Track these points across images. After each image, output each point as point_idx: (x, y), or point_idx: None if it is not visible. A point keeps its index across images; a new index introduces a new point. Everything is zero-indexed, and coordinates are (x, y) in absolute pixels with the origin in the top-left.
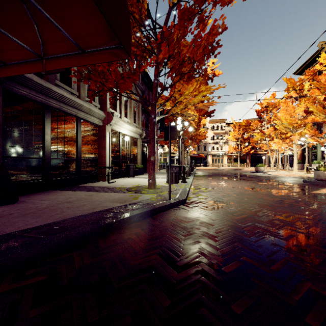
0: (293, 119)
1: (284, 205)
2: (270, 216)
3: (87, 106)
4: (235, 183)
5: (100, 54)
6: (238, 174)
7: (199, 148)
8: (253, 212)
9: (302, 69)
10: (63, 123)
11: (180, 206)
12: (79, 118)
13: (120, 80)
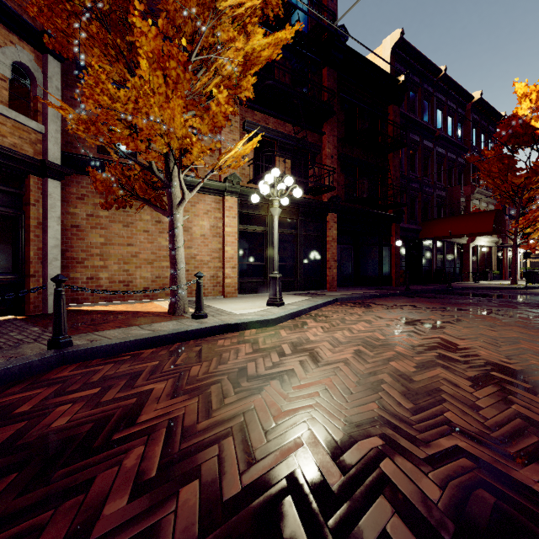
0: None
1: None
2: None
3: None
4: None
5: (492, 232)
6: None
7: None
8: None
9: None
10: (449, 248)
11: (532, 289)
12: (455, 243)
13: None
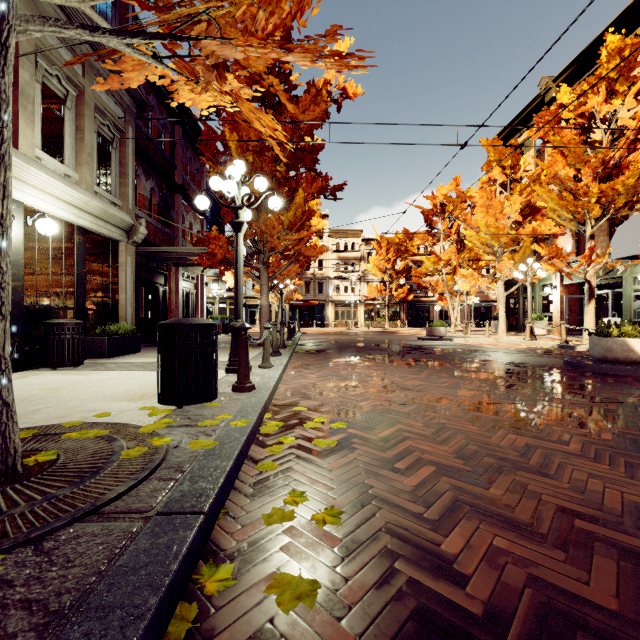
0: (501, 226)
1: None
2: None
3: None
4: (412, 379)
5: None
6: (398, 346)
7: (309, 288)
8: None
9: (506, 133)
10: None
11: None
12: None
13: None
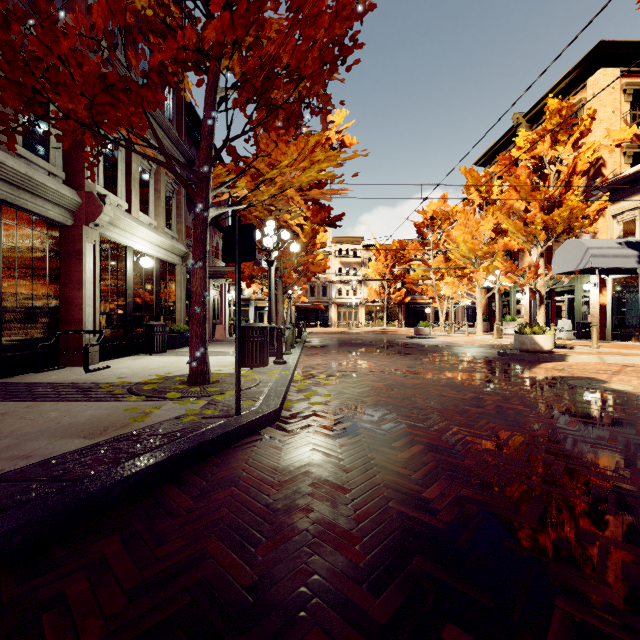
0: (477, 242)
1: (488, 410)
2: (471, 444)
3: (18, 168)
4: (383, 361)
5: None
6: (387, 343)
7: (313, 291)
8: (434, 433)
9: (488, 156)
10: None
11: (263, 429)
12: None
13: (102, 95)
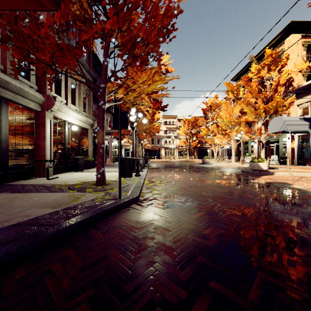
0: (232, 118)
1: (235, 197)
2: (226, 211)
3: (16, 85)
4: (186, 175)
5: None
6: (188, 166)
7: (153, 141)
8: (209, 207)
9: (237, 76)
10: None
11: (131, 205)
12: (4, 99)
13: (58, 52)
